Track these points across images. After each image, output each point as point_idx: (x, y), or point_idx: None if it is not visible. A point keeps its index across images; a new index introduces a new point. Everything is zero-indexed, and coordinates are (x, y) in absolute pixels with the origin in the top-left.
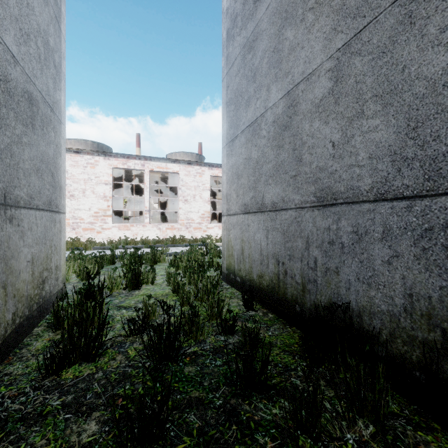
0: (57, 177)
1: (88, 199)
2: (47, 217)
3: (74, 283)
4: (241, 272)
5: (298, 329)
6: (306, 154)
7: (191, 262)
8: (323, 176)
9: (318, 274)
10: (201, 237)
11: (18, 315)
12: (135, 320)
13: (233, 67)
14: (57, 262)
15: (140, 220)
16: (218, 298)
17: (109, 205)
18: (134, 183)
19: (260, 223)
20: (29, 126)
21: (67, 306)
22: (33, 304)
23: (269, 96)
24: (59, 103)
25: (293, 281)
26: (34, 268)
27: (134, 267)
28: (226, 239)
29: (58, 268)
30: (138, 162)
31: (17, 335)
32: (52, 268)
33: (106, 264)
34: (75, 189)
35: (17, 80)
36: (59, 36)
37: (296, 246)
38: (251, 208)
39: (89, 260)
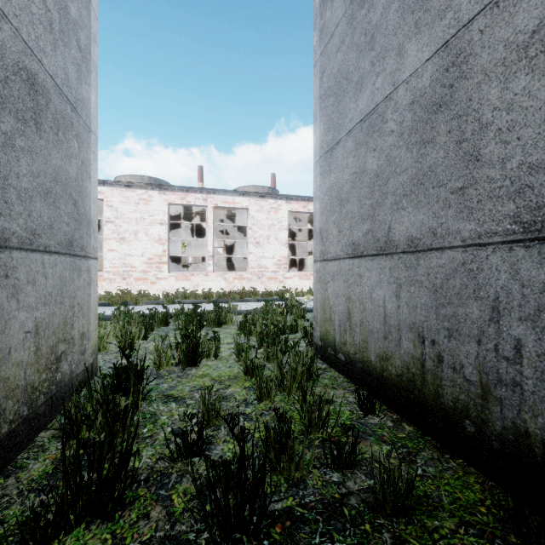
0: (84, 207)
1: (141, 242)
2: (66, 264)
3: (113, 353)
4: (347, 347)
5: (470, 464)
6: (493, 144)
7: (268, 327)
8: (539, 180)
9: (525, 371)
10: (277, 290)
11: (6, 419)
12: (186, 433)
13: (332, 40)
14: (83, 328)
15: (201, 268)
16: (320, 397)
17: (165, 250)
18: (194, 223)
19: (384, 273)
20: (29, 123)
21: (86, 401)
22: (37, 397)
23: (401, 64)
24: (88, 104)
25: (458, 377)
26: (40, 341)
27: (190, 334)
28: (320, 295)
29: (85, 336)
30: (199, 196)
31: (3, 452)
32: (74, 337)
33: (158, 326)
34: (125, 230)
35: (3, 44)
36: (86, 7)
37: (465, 315)
38: (366, 248)
39: (135, 320)
